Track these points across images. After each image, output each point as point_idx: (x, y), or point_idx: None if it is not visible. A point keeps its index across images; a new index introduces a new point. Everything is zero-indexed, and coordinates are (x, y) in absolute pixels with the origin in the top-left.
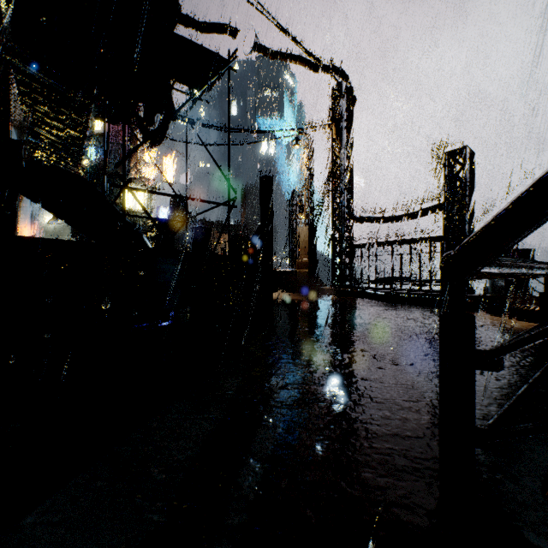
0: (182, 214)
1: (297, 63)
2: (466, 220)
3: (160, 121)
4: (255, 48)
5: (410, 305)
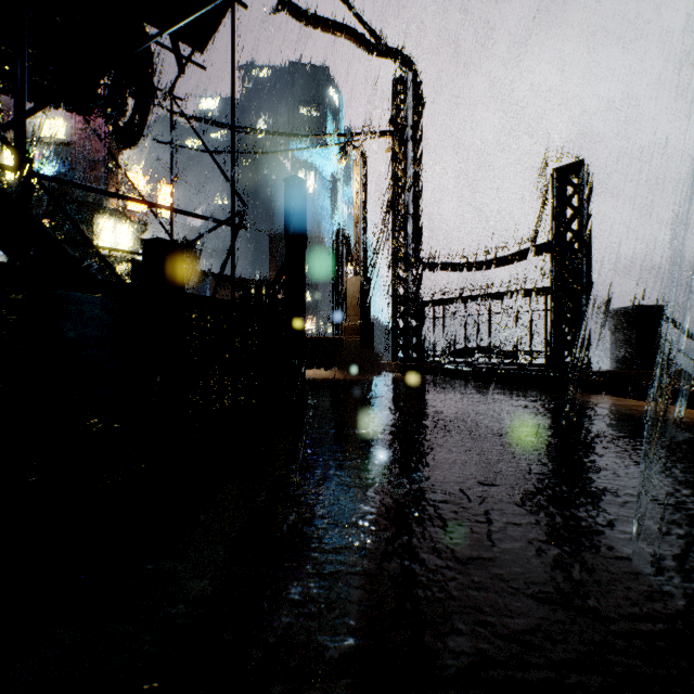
0: (189, 265)
1: (344, 37)
2: (583, 264)
3: (134, 106)
4: (282, 4)
5: (509, 385)
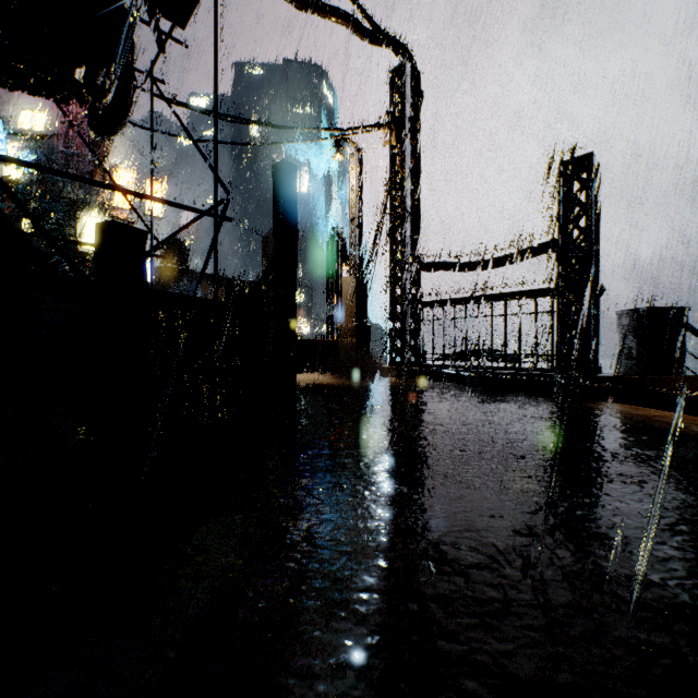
0: (180, 265)
1: (339, 22)
2: (592, 263)
3: (113, 91)
4: None
5: (515, 392)
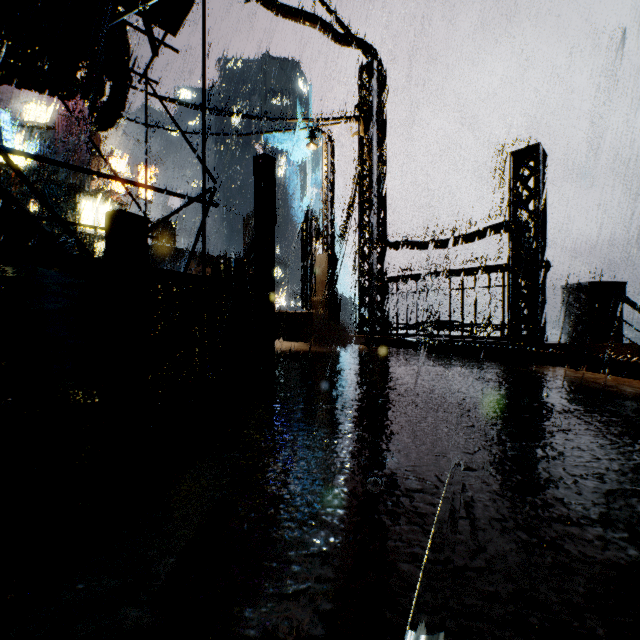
0: (168, 244)
1: (313, 26)
2: (539, 242)
3: (111, 89)
4: None
5: (470, 357)
